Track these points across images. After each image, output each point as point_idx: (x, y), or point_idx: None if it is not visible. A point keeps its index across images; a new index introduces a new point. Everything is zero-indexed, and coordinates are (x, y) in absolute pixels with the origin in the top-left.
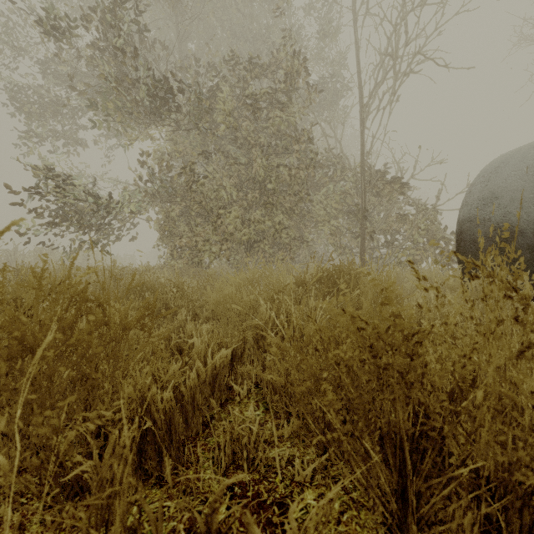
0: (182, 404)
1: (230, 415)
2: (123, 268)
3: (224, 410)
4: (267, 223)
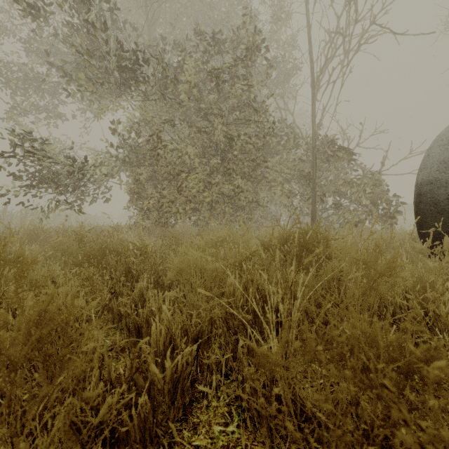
0: (126, 443)
1: (196, 434)
2: (89, 229)
3: (187, 423)
4: (227, 186)
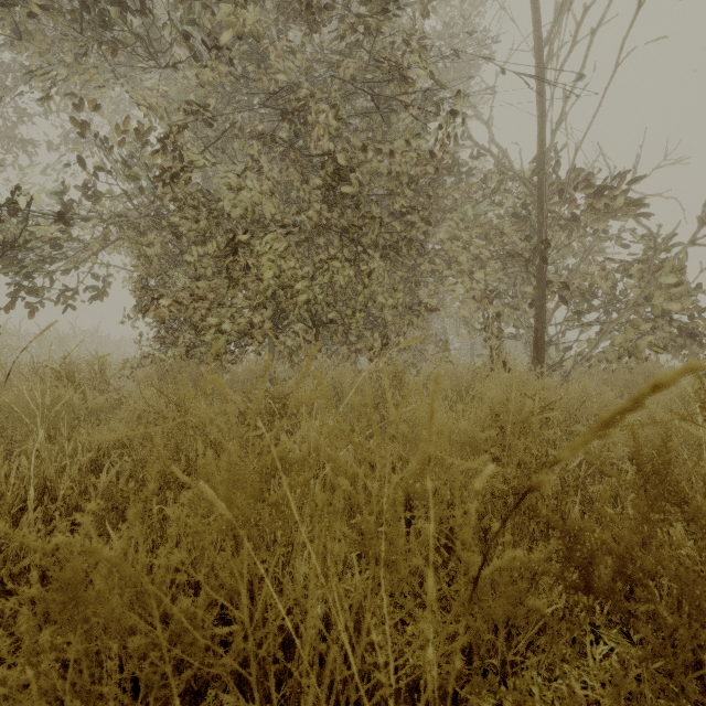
0: None
1: None
2: None
3: None
4: (348, 271)
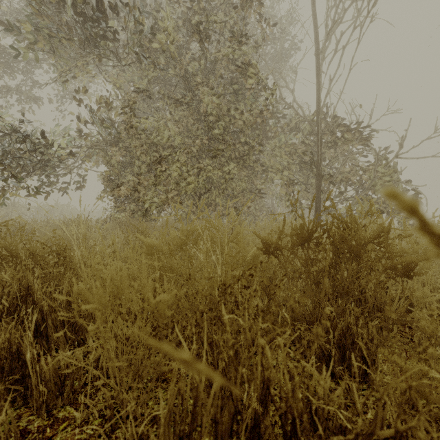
0: None
1: None
2: (5, 221)
3: None
4: (216, 172)
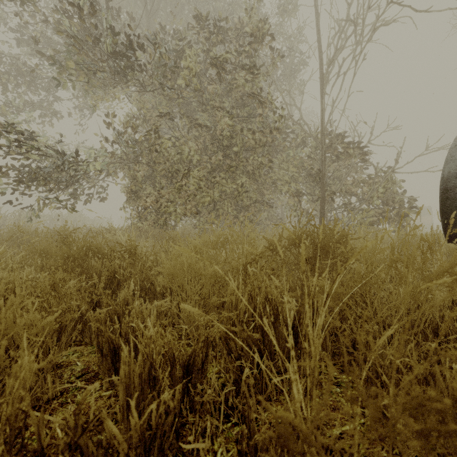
0: None
1: None
2: (74, 229)
3: None
4: (230, 185)
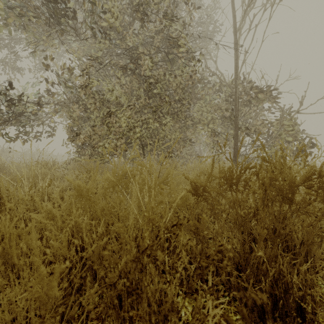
0: None
1: None
2: None
3: None
4: (156, 124)
